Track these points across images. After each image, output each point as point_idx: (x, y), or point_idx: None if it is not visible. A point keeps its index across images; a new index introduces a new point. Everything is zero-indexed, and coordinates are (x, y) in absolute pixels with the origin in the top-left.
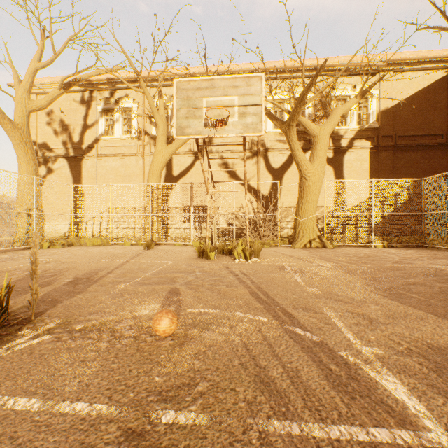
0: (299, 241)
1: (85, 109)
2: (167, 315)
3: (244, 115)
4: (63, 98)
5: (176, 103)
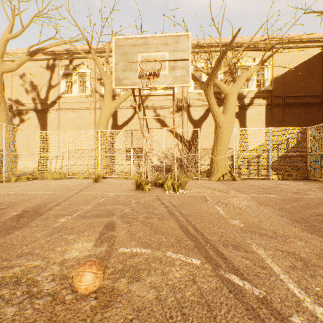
0: (214, 175)
1: (50, 73)
2: (90, 268)
3: (174, 68)
4: (32, 64)
5: (115, 58)
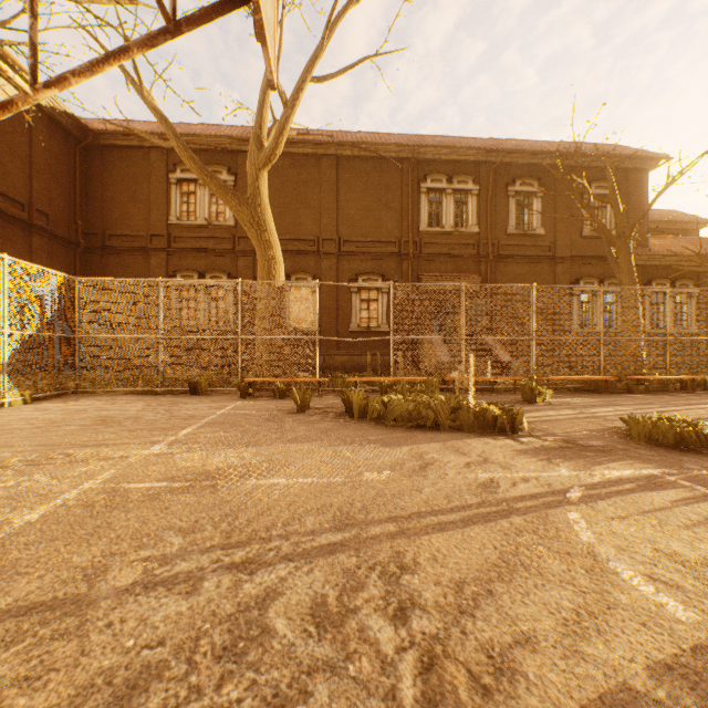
0: None
1: None
2: None
3: None
4: None
5: None
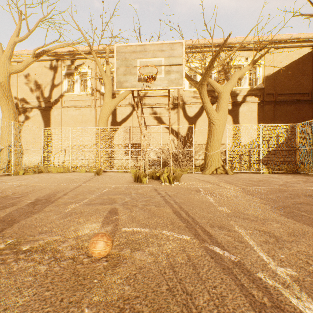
0: (208, 169)
1: (53, 73)
2: (102, 238)
3: (169, 72)
4: (37, 65)
5: (116, 63)
